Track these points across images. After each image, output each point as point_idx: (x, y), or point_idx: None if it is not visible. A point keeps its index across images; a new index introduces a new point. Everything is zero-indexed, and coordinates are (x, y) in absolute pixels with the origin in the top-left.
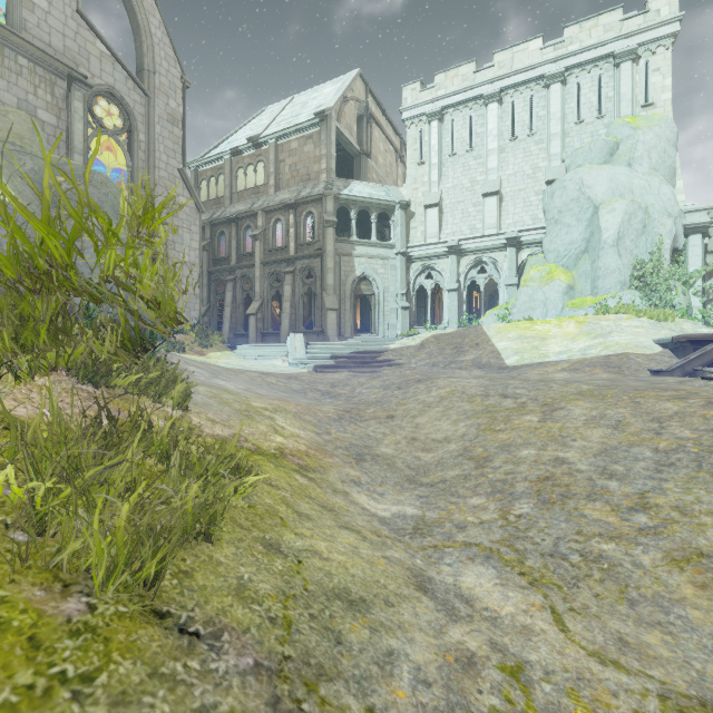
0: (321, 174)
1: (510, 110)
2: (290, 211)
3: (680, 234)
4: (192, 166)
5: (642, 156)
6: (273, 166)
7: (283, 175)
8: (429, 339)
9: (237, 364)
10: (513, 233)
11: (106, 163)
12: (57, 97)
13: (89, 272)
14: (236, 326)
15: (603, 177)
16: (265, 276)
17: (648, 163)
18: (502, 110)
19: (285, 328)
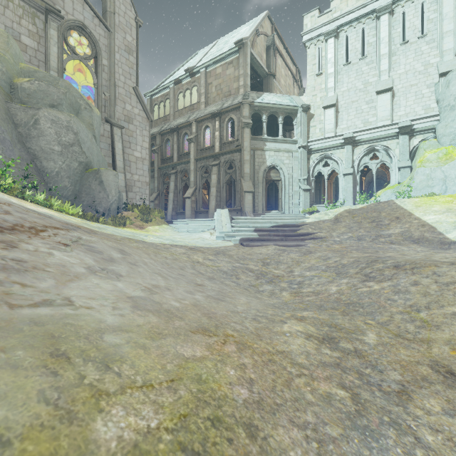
0: (239, 89)
1: (401, 19)
2: (216, 118)
3: None
4: (148, 95)
5: None
6: (203, 88)
7: (211, 94)
8: (342, 213)
9: (168, 238)
10: (406, 122)
11: (82, 86)
12: (37, 27)
13: (45, 156)
14: (177, 207)
15: None
16: (198, 169)
17: None
18: (394, 20)
19: (212, 207)
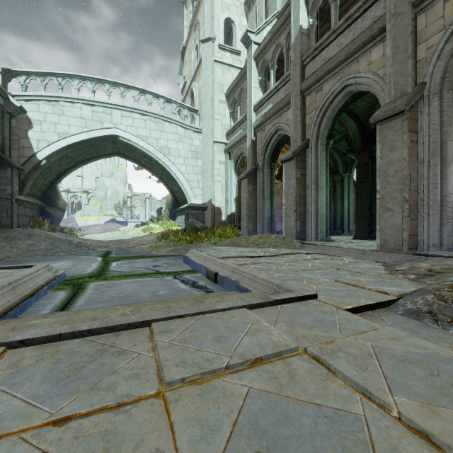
0: None
1: None
2: None
3: (126, 197)
4: None
5: (118, 178)
6: None
7: None
8: None
9: None
10: (86, 189)
11: None
12: None
13: None
14: None
15: (109, 181)
16: None
17: (120, 180)
18: None
19: None
